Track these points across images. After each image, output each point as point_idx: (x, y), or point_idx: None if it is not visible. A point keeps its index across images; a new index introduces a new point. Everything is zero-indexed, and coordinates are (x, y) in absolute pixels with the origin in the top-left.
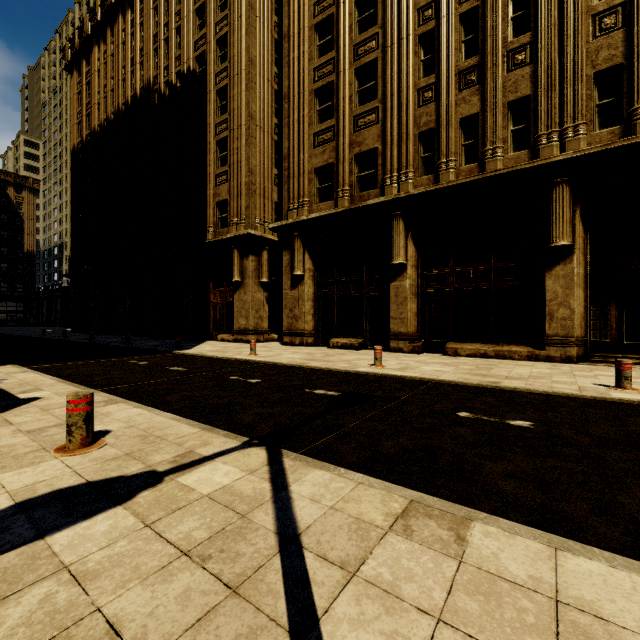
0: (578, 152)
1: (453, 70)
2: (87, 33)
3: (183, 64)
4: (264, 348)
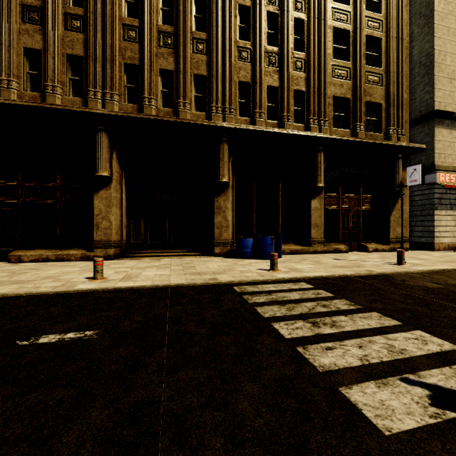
0: (110, 112)
1: None
2: None
3: None
4: None
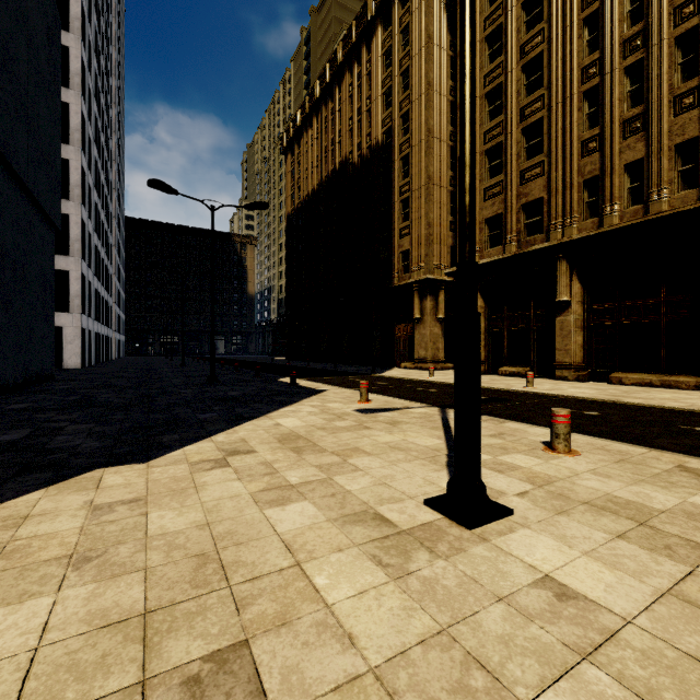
0: None
1: (617, 121)
2: (299, 124)
3: (373, 140)
4: (440, 374)
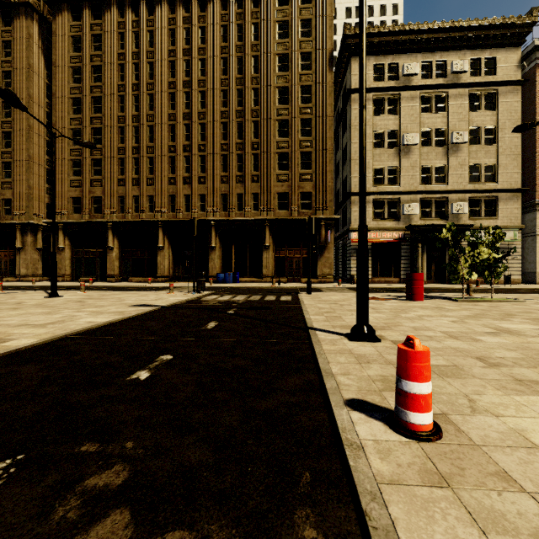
0: (162, 219)
1: (130, 177)
2: None
3: None
4: (40, 283)
